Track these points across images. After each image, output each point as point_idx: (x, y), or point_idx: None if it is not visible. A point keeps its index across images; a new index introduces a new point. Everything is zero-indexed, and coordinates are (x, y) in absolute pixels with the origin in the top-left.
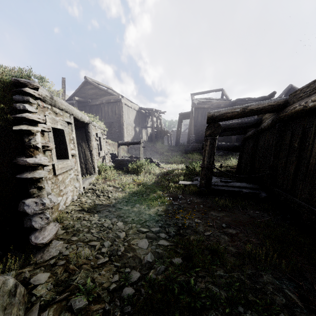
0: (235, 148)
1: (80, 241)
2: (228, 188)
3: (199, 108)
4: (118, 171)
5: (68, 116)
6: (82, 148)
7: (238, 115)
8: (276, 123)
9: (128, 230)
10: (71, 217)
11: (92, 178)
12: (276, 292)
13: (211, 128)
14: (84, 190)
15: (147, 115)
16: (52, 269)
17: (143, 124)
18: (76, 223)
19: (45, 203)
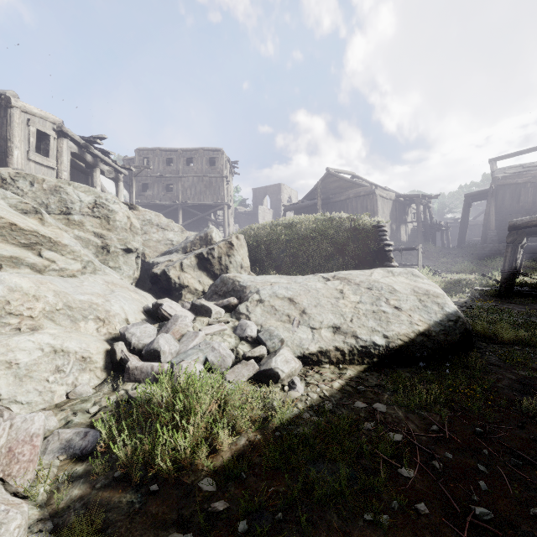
0: None
1: None
2: (535, 293)
3: (507, 185)
4: None
5: None
6: None
7: None
8: None
9: None
10: None
11: None
12: (536, 320)
13: (513, 235)
14: None
15: (408, 204)
16: None
17: (401, 217)
18: None
19: None
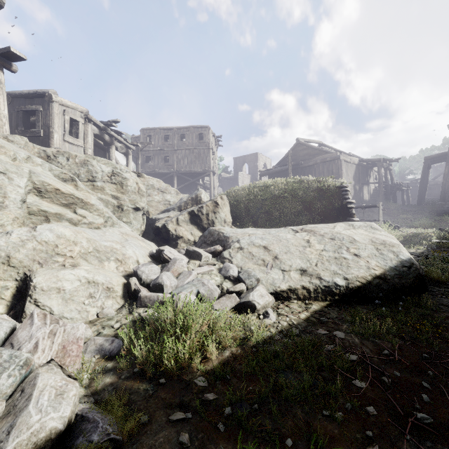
0: None
1: None
2: None
3: None
4: None
5: None
6: None
7: None
8: None
9: None
10: None
11: None
12: None
13: None
14: None
15: (370, 167)
16: None
17: (364, 179)
18: None
19: None
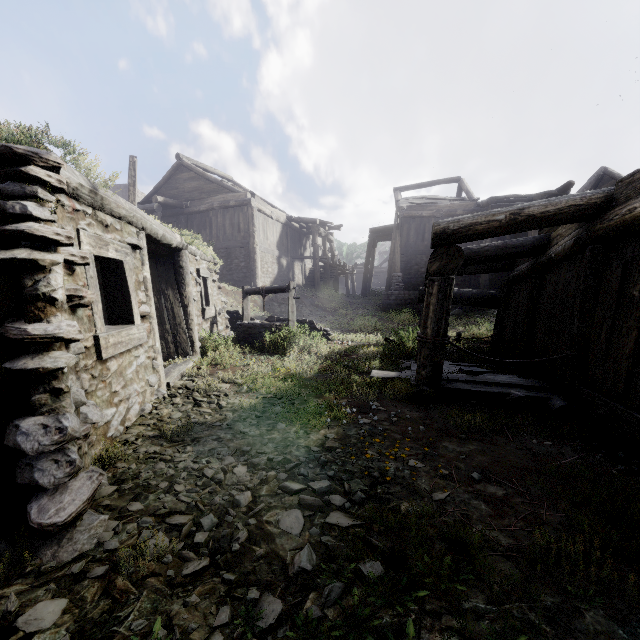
0: (488, 300)
1: (149, 514)
2: (479, 387)
3: (412, 217)
4: (244, 348)
5: (134, 233)
6: (167, 301)
7: (501, 228)
8: (586, 246)
9: (259, 487)
10: (135, 454)
11: (188, 364)
12: None
13: (441, 257)
14: (168, 390)
15: (305, 233)
16: (75, 588)
17: (296, 251)
18: (144, 468)
19: (67, 428)
